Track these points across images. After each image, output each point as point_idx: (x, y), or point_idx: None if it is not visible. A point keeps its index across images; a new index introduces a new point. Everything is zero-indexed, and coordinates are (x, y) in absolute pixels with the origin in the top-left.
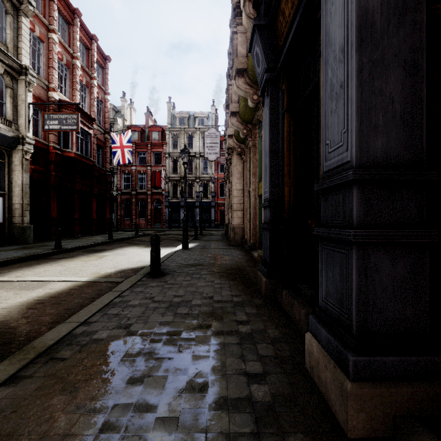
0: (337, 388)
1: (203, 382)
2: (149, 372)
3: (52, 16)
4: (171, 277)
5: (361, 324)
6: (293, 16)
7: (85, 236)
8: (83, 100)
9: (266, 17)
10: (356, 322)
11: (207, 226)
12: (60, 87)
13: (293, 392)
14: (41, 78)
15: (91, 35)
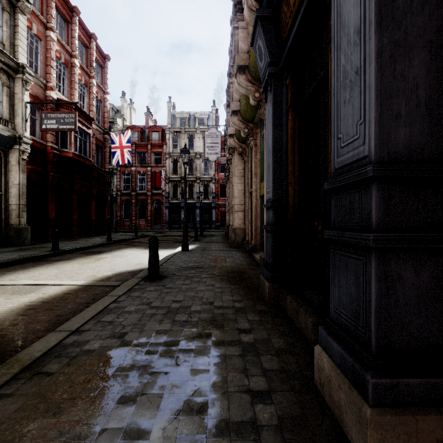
0: (354, 412)
1: (202, 401)
2: (142, 389)
3: (49, 13)
4: (170, 280)
5: (381, 341)
6: (298, 5)
7: (83, 237)
8: (81, 99)
9: (269, 8)
10: (375, 338)
11: (208, 227)
12: (59, 86)
13: (302, 414)
14: (39, 76)
15: (90, 34)
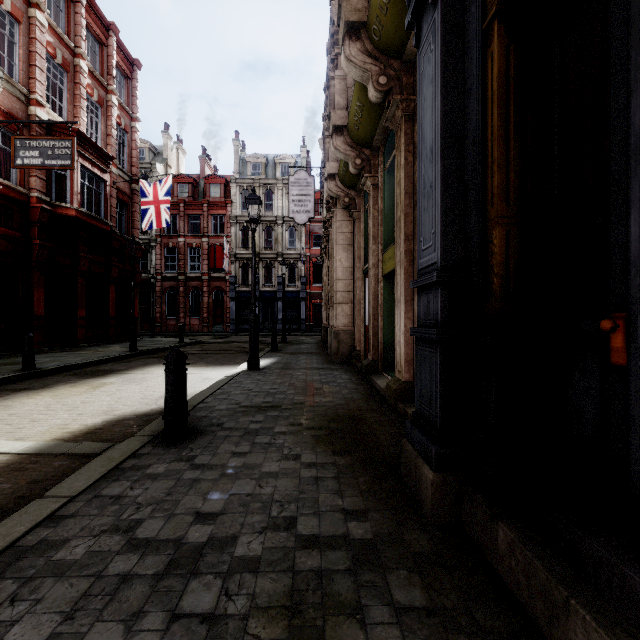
0: None
1: None
2: None
3: None
4: (207, 443)
5: None
6: None
7: (96, 344)
8: (93, 126)
9: None
10: None
11: (295, 328)
12: (53, 101)
13: None
14: (15, 81)
15: (107, 23)
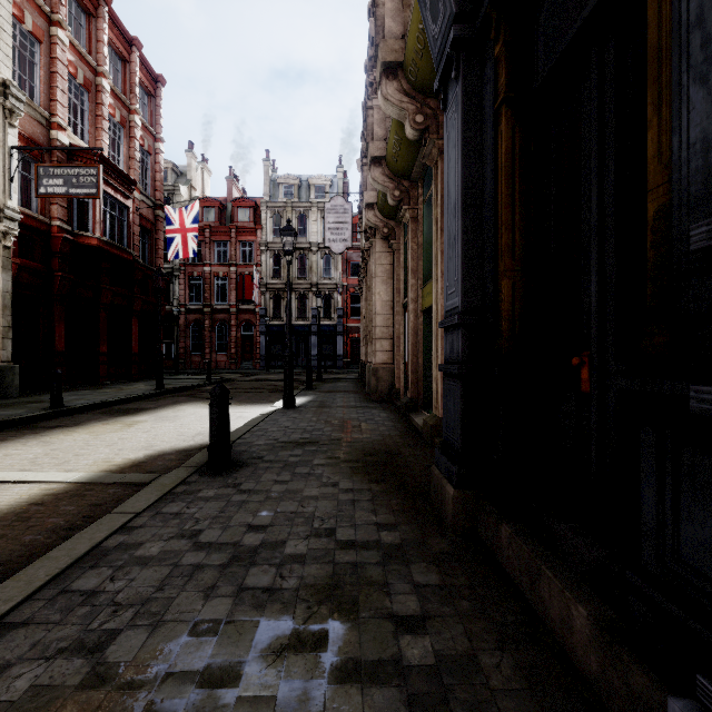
0: None
1: None
2: None
3: None
4: (250, 473)
5: None
6: None
7: (118, 382)
8: (115, 149)
9: None
10: None
11: (330, 365)
12: (74, 124)
13: None
14: (36, 105)
15: (129, 38)
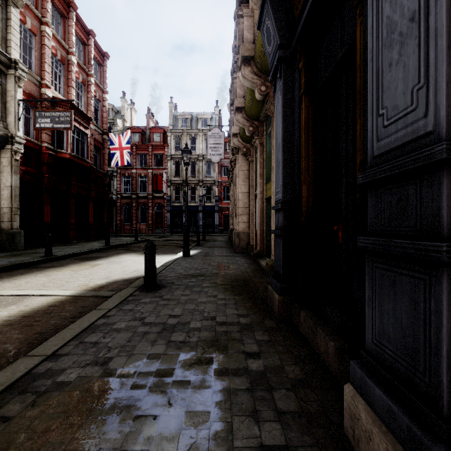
0: None
1: None
2: (122, 444)
3: (44, 7)
4: (168, 290)
5: None
6: None
7: (81, 241)
8: (79, 98)
9: None
10: (448, 394)
11: (211, 231)
12: (55, 84)
13: None
14: (33, 73)
15: (88, 30)
